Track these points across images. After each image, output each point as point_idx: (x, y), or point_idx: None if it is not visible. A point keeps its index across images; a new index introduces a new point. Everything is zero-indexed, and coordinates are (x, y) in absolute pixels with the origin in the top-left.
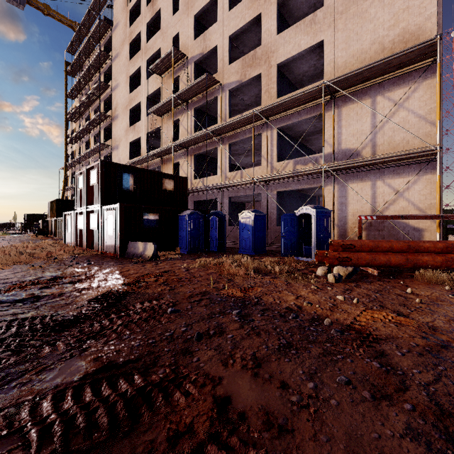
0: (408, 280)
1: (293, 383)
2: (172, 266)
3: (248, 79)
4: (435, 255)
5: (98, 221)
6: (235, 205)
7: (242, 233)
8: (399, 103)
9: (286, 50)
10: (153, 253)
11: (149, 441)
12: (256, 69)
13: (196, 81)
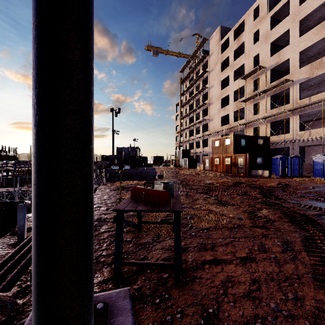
0: None
1: None
2: (284, 180)
3: (315, 76)
4: None
5: (231, 161)
6: None
7: (316, 167)
8: None
9: None
10: (268, 175)
11: None
12: (322, 69)
13: (275, 83)
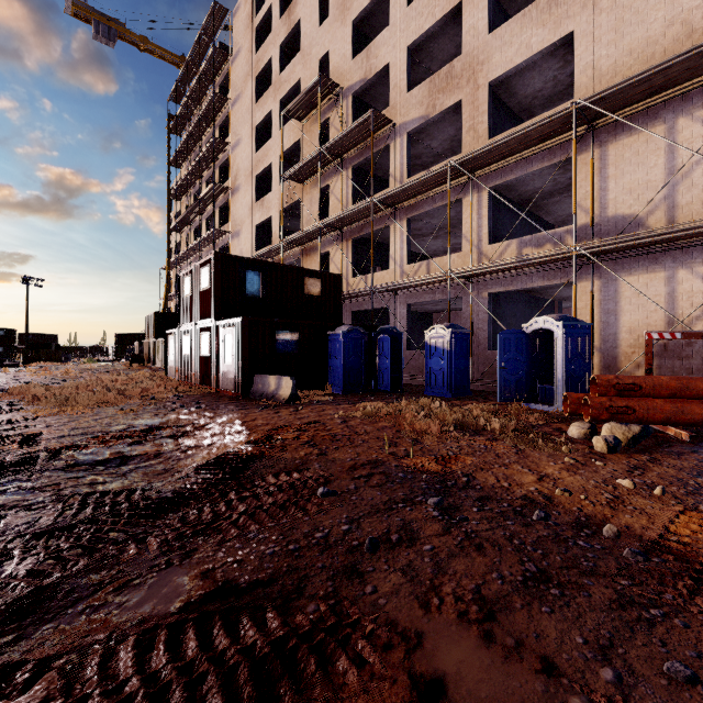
0: None
1: (567, 664)
2: (319, 414)
3: (439, 113)
4: None
5: (212, 344)
6: (416, 317)
7: (431, 363)
8: None
9: (504, 57)
10: (291, 393)
11: None
12: (452, 94)
13: (355, 123)
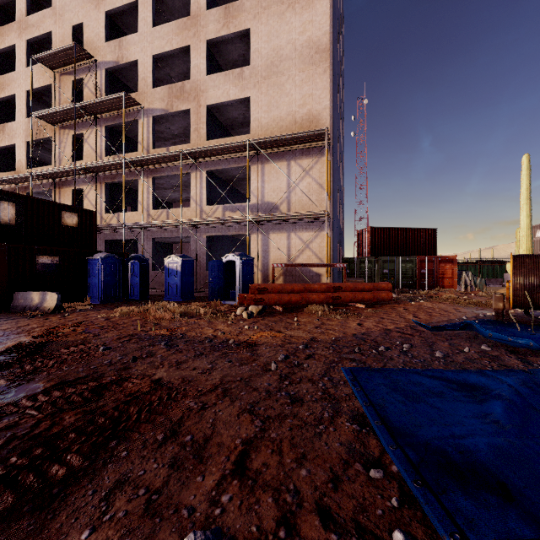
0: (300, 313)
1: (200, 367)
2: (86, 317)
3: (176, 111)
4: (320, 294)
5: None
6: (159, 246)
7: (169, 279)
8: (306, 171)
9: (215, 94)
10: (56, 305)
11: (114, 399)
12: (184, 103)
13: (109, 96)
